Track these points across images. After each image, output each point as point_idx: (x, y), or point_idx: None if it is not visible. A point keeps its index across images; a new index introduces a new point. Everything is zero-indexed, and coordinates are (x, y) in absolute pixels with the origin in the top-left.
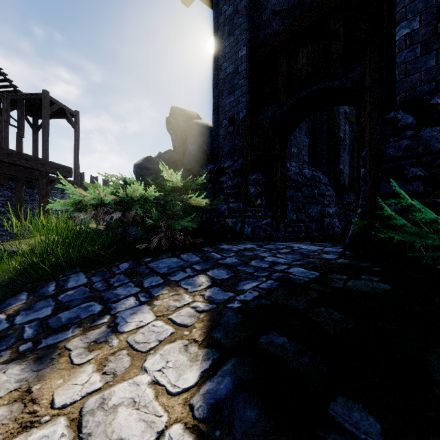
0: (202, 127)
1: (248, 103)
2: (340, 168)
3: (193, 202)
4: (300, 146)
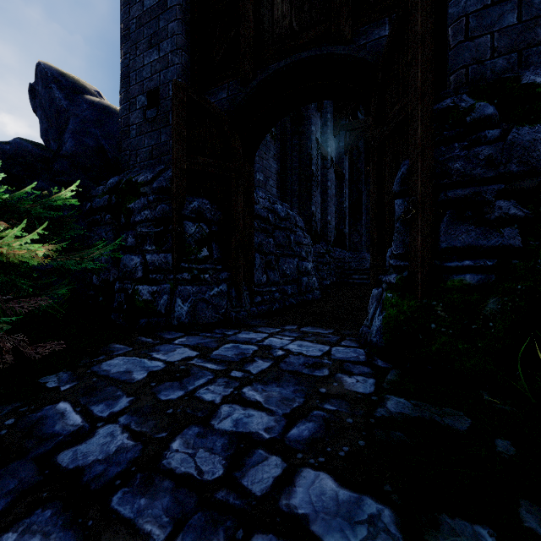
0: (102, 110)
1: (186, 69)
2: (312, 211)
3: (4, 252)
4: (268, 173)
